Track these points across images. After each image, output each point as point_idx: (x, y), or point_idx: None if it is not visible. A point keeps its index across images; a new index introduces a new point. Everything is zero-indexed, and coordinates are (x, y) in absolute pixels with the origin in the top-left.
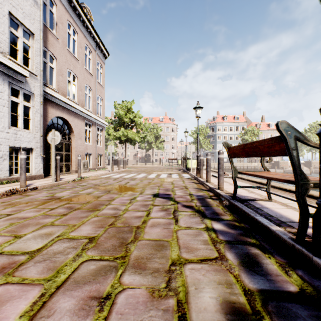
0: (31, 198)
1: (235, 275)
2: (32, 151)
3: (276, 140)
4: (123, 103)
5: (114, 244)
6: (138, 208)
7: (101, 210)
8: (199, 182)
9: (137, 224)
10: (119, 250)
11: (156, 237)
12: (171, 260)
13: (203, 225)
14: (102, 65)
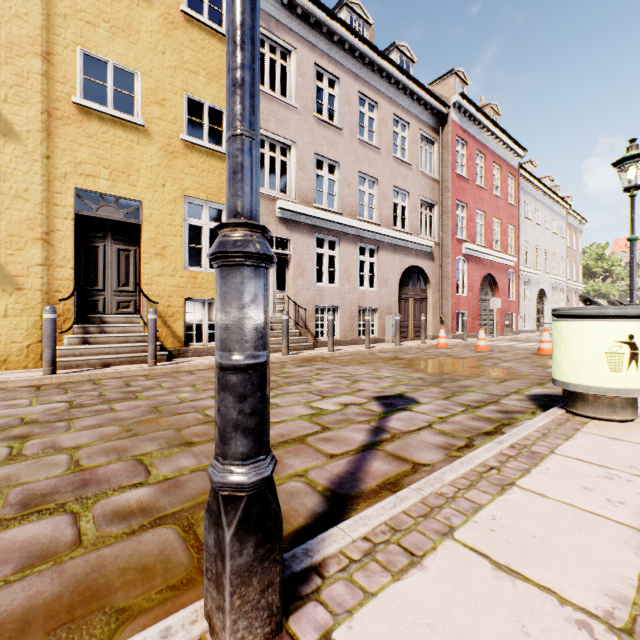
0: None
1: None
2: None
3: None
4: (590, 249)
5: None
6: None
7: None
8: None
9: None
10: None
11: None
12: None
13: None
14: (580, 235)
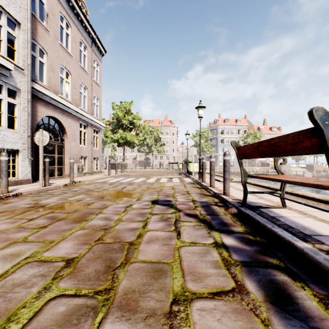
0: (11, 206)
1: (263, 319)
2: (18, 153)
3: (306, 133)
4: (121, 104)
5: (97, 268)
6: (133, 218)
7: (89, 220)
8: (202, 186)
9: (131, 240)
10: (103, 279)
11: (153, 257)
12: (172, 294)
13: (211, 240)
14: (99, 63)
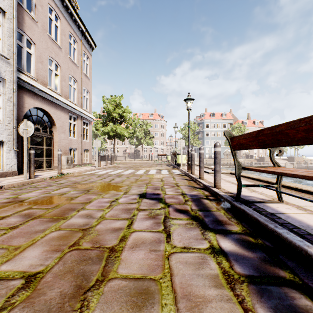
0: None
1: None
2: (3, 144)
3: None
4: (112, 97)
5: (64, 290)
6: (118, 215)
7: (68, 218)
8: (191, 178)
9: (112, 244)
10: (68, 309)
11: (137, 271)
12: None
13: (207, 244)
14: (89, 57)
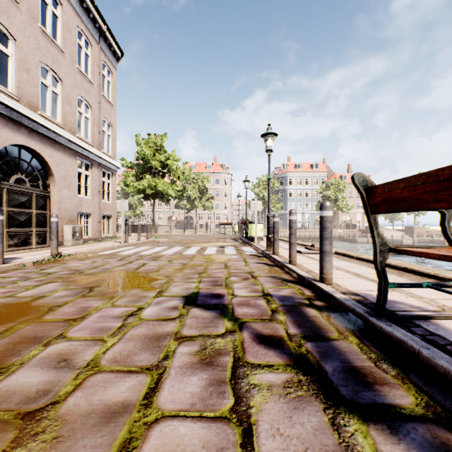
0: None
1: None
2: None
3: None
4: (150, 137)
5: None
6: (130, 357)
7: (9, 371)
8: (274, 262)
9: None
10: None
11: None
12: None
13: None
14: (111, 70)
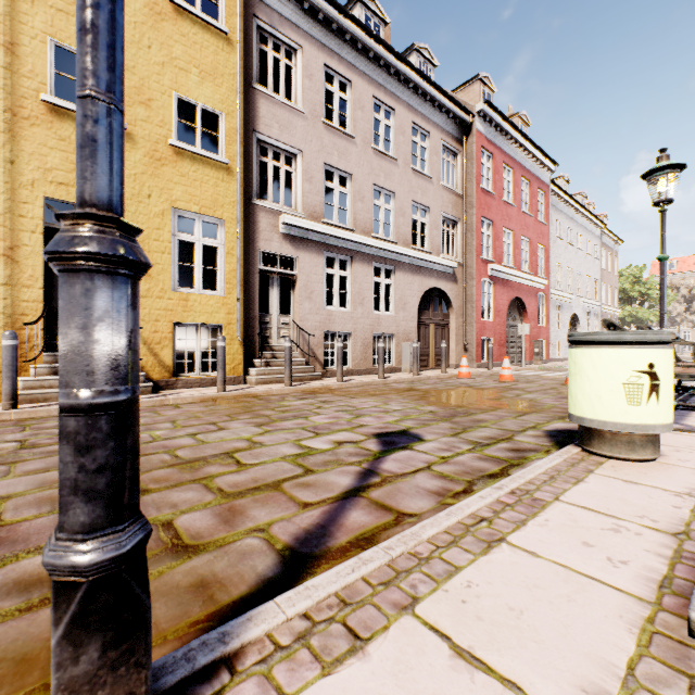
0: None
1: None
2: None
3: None
4: (627, 271)
5: None
6: None
7: None
8: None
9: None
10: None
11: None
12: None
13: None
14: (616, 256)
